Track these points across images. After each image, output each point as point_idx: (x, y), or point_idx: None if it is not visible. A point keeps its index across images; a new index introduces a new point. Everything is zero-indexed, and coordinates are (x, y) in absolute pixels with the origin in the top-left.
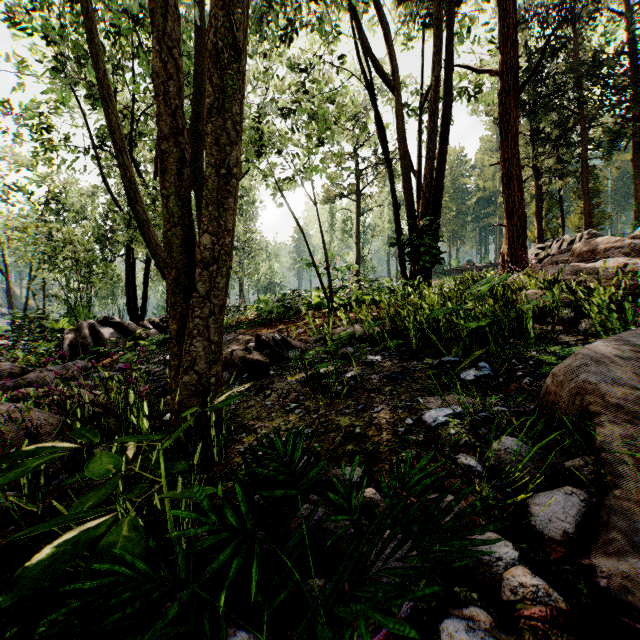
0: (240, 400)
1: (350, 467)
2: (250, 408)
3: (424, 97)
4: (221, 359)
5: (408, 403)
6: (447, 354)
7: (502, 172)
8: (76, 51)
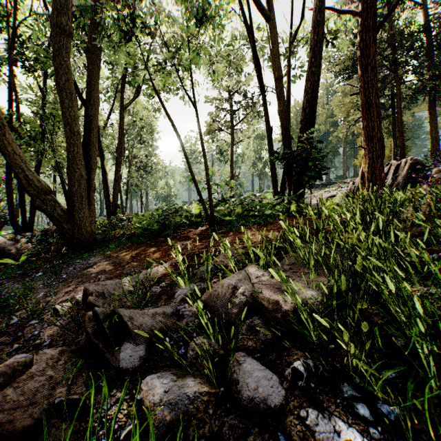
0: None
1: None
2: None
3: (291, 37)
4: None
5: None
6: None
7: (362, 100)
8: None
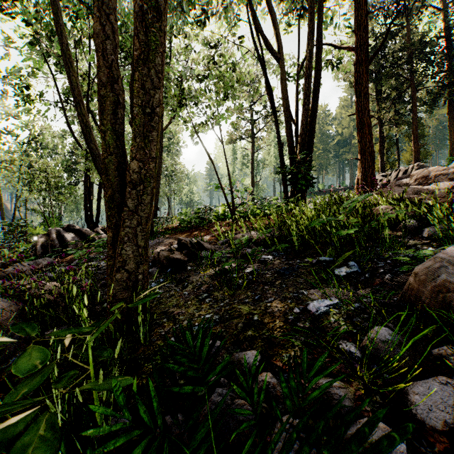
0: (164, 290)
1: (250, 351)
2: (171, 297)
3: (300, 66)
4: (147, 260)
5: (295, 294)
6: (323, 254)
7: (357, 120)
8: (47, 31)
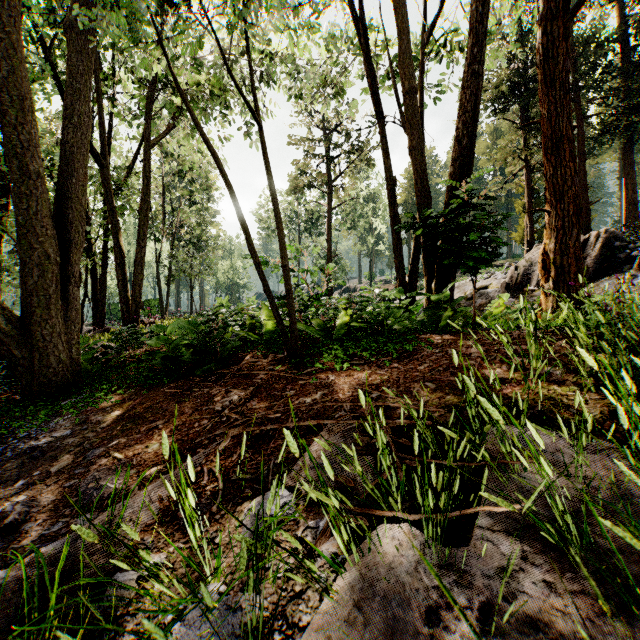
0: None
1: None
2: None
3: (427, 33)
4: None
5: None
6: None
7: (544, 134)
8: None
